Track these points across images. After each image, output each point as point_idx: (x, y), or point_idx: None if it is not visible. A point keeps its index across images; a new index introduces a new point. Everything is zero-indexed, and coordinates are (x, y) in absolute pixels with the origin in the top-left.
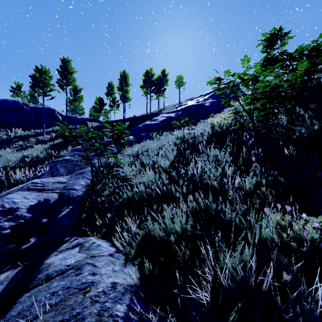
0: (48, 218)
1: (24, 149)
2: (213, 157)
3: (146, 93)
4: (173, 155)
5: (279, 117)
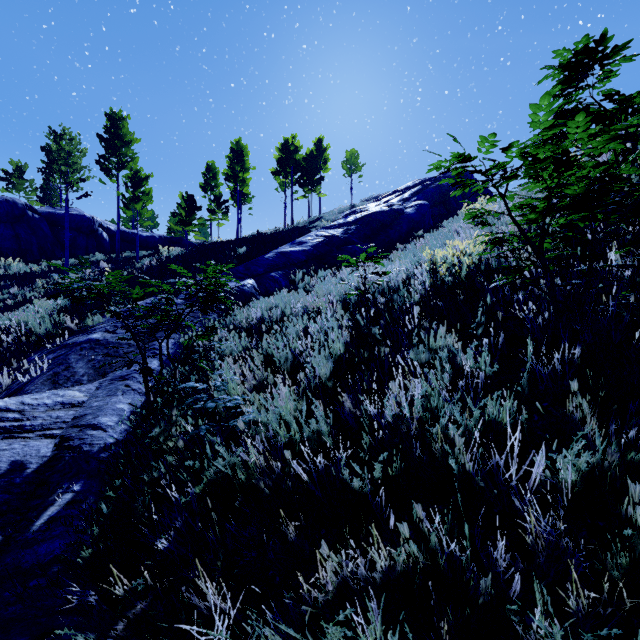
0: (3, 532)
1: (19, 304)
2: (446, 358)
3: (284, 186)
4: (342, 341)
5: (613, 256)
